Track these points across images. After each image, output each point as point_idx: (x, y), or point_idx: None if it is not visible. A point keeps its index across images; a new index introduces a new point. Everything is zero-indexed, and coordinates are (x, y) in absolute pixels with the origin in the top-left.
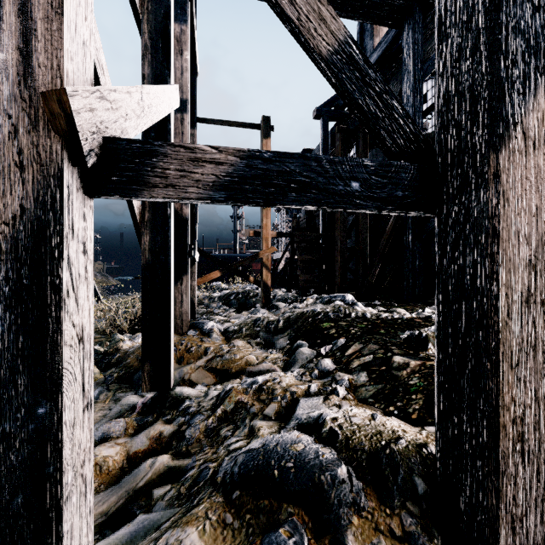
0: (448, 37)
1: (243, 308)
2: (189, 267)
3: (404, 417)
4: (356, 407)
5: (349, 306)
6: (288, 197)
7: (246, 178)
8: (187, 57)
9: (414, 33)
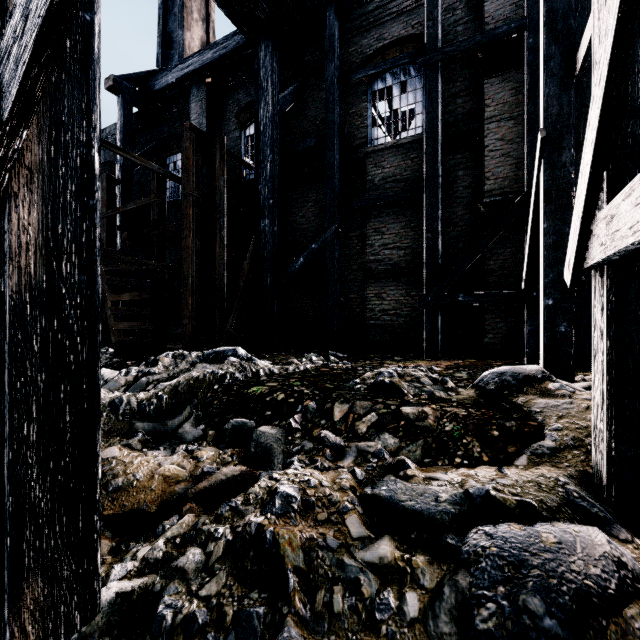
0: (629, 118)
1: None
2: None
3: (479, 463)
4: (451, 471)
5: (250, 363)
6: None
7: None
8: None
9: (273, 60)
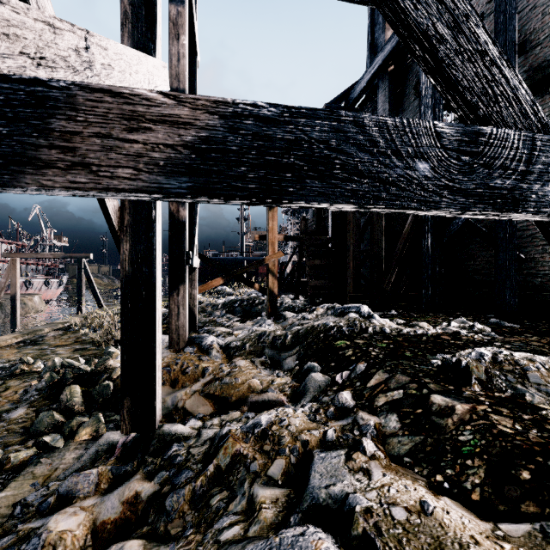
0: None
1: (247, 317)
2: (186, 276)
3: (459, 496)
4: (392, 477)
5: (365, 320)
6: (306, 187)
7: (229, 152)
8: (184, 42)
9: None
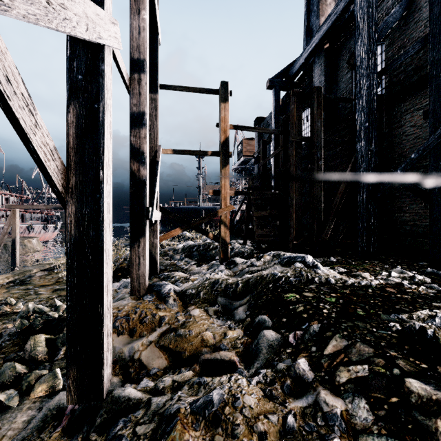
0: None
1: (203, 260)
2: (146, 229)
3: None
4: None
5: (310, 270)
6: None
7: None
8: (145, 16)
9: None
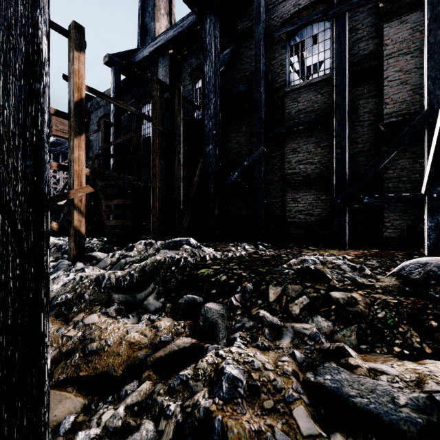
0: None
1: None
2: None
3: (421, 355)
4: (397, 364)
5: (199, 250)
6: None
7: None
8: None
9: (215, 29)
